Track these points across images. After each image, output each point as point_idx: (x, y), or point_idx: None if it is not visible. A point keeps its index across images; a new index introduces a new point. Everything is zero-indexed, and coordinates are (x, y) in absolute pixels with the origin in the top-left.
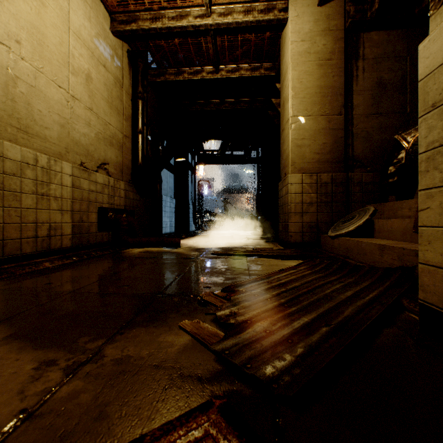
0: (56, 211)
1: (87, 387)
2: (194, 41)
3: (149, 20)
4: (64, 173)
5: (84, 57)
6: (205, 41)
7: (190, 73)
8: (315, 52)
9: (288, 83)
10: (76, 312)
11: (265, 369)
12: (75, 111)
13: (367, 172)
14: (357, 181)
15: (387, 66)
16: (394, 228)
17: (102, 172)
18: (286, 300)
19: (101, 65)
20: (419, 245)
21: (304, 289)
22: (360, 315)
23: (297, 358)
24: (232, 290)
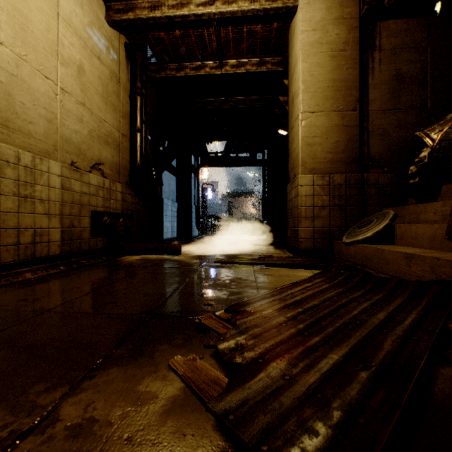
0: (42, 215)
1: None
2: (197, 33)
3: (148, 8)
4: (52, 173)
5: (76, 47)
6: (208, 32)
7: (192, 68)
8: (328, 43)
9: (298, 76)
10: (42, 342)
11: None
12: (65, 105)
13: (384, 173)
14: (373, 182)
15: (405, 57)
16: (419, 234)
17: (96, 173)
18: (306, 326)
19: (95, 57)
20: None
21: (326, 310)
22: (406, 351)
23: (336, 430)
24: (238, 310)
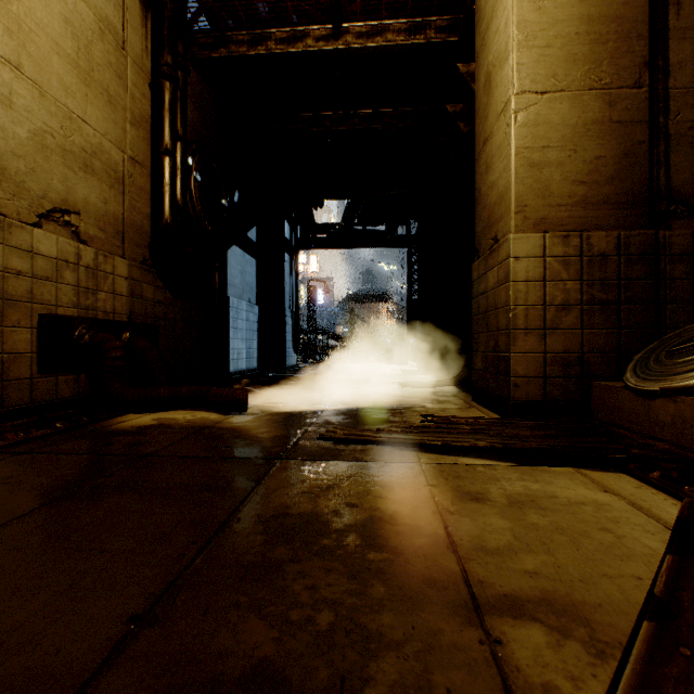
0: None
1: None
2: None
3: None
4: None
5: None
6: None
7: (281, 40)
8: None
9: (506, 15)
10: None
11: None
12: None
13: None
14: (680, 249)
15: None
16: None
17: (58, 231)
18: None
19: None
20: None
21: None
22: None
23: None
24: None
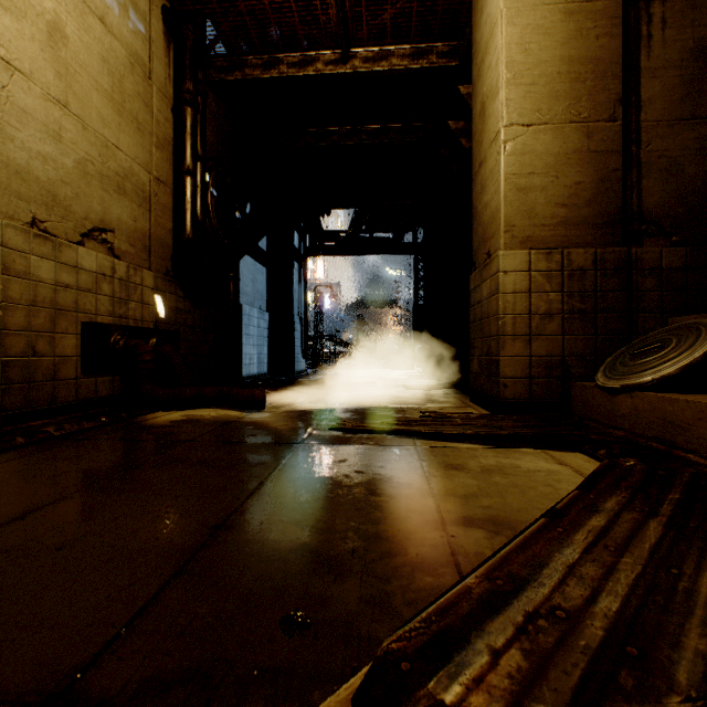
0: None
1: None
2: None
3: None
4: None
5: None
6: None
7: (292, 64)
8: None
9: (497, 55)
10: None
11: None
12: (15, 97)
13: (672, 246)
14: (650, 264)
15: None
16: None
17: (97, 248)
18: None
19: (93, 15)
20: None
21: None
22: None
23: None
24: None
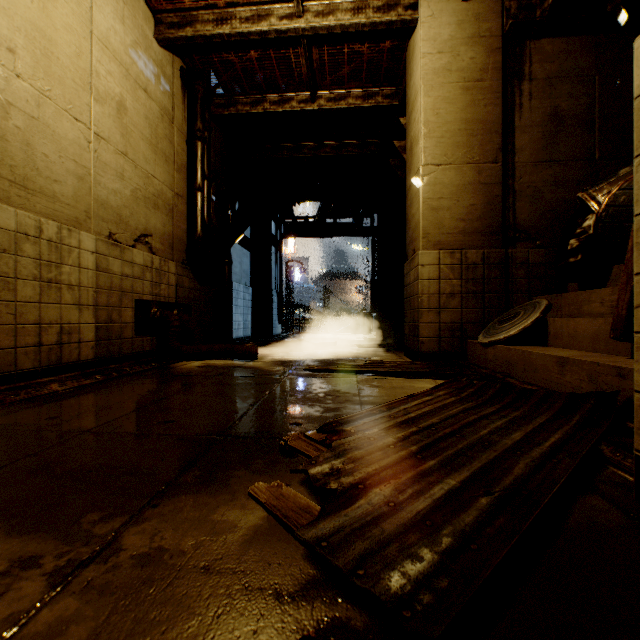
0: (71, 306)
1: (83, 611)
2: (279, 55)
3: (212, 22)
4: (84, 249)
5: (115, 77)
6: (295, 54)
7: (274, 103)
8: (459, 70)
9: (418, 115)
10: (87, 467)
11: (389, 579)
12: (101, 156)
13: (536, 248)
14: (521, 260)
15: (565, 89)
16: (579, 331)
17: (142, 248)
18: (420, 448)
19: (140, 89)
20: (635, 362)
21: (447, 429)
22: (539, 476)
23: (443, 556)
24: (335, 430)
